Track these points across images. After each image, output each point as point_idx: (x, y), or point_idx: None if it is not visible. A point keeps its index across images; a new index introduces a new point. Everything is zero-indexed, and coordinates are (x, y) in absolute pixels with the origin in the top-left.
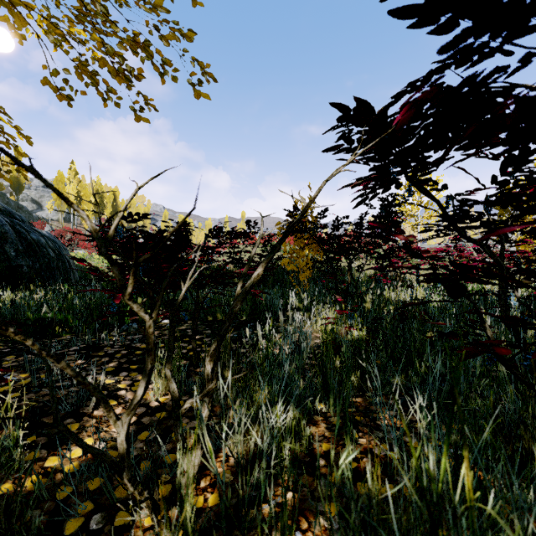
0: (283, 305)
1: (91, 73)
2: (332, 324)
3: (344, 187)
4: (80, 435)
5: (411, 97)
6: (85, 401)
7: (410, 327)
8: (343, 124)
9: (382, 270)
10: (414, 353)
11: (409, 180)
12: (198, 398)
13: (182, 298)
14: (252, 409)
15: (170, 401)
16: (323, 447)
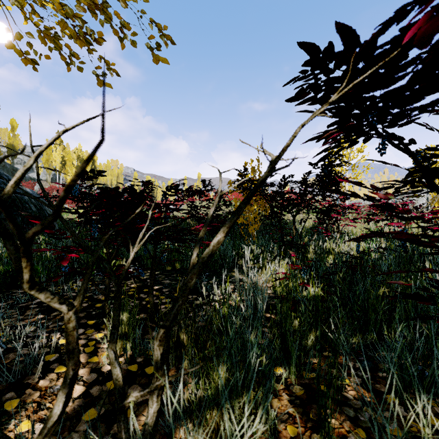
0: (239, 262)
1: (54, 37)
2: (285, 278)
3: (309, 140)
4: (18, 415)
5: (428, 5)
6: (30, 369)
7: (363, 283)
8: (305, 75)
9: (322, 223)
10: (371, 311)
11: (385, 131)
12: (144, 393)
13: (129, 264)
14: (209, 390)
15: (124, 364)
16: (290, 431)
